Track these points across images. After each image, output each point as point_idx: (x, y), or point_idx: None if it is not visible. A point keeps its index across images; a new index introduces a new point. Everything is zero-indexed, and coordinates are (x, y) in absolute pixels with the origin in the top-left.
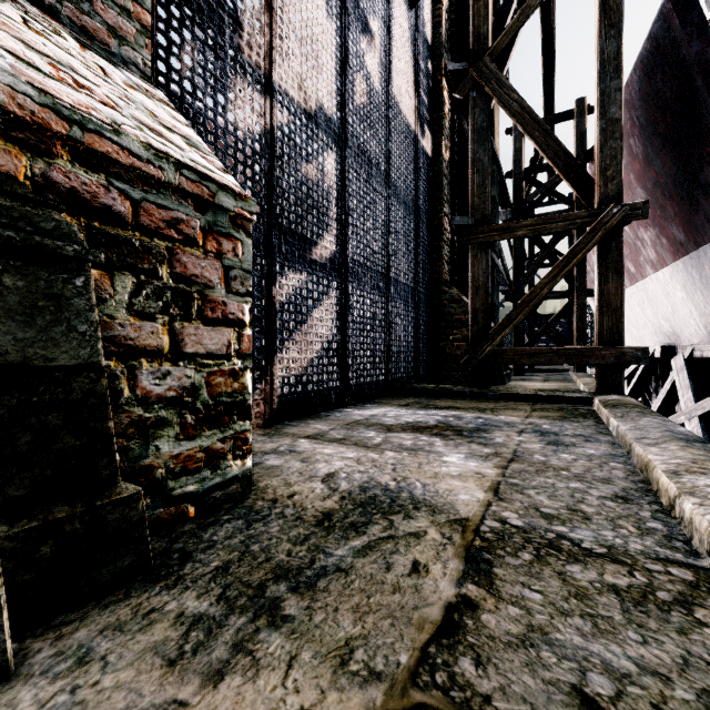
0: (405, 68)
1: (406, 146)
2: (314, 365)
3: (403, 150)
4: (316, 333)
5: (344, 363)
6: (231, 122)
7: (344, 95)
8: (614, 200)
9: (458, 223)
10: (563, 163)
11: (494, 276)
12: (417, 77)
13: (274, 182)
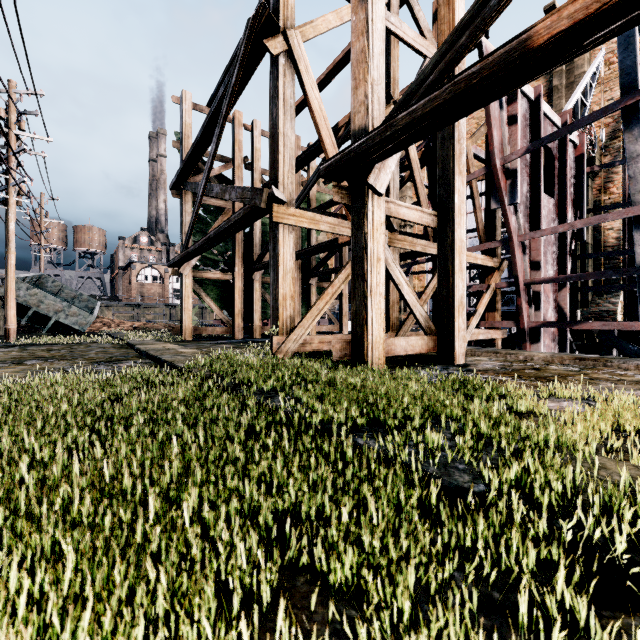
0: None
1: None
2: None
3: None
4: None
5: None
6: None
7: None
8: None
9: None
10: None
11: None
12: None
13: None
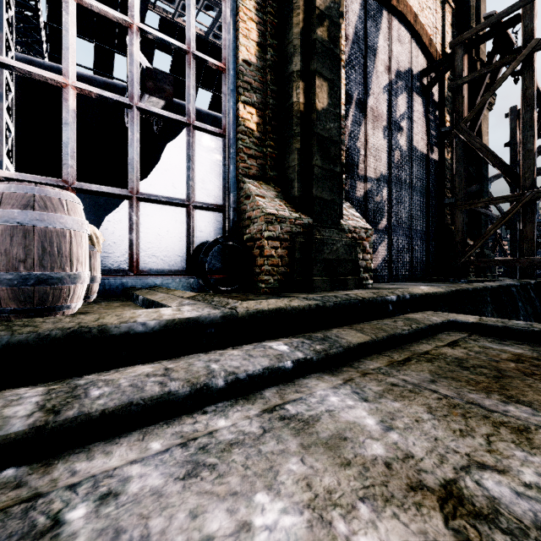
0: (420, 128)
1: (421, 164)
2: (379, 266)
3: (419, 167)
4: (380, 254)
5: (390, 266)
6: (356, 196)
7: (390, 163)
8: (529, 188)
9: (447, 202)
10: (504, 170)
11: (481, 219)
12: (428, 126)
13: (367, 208)
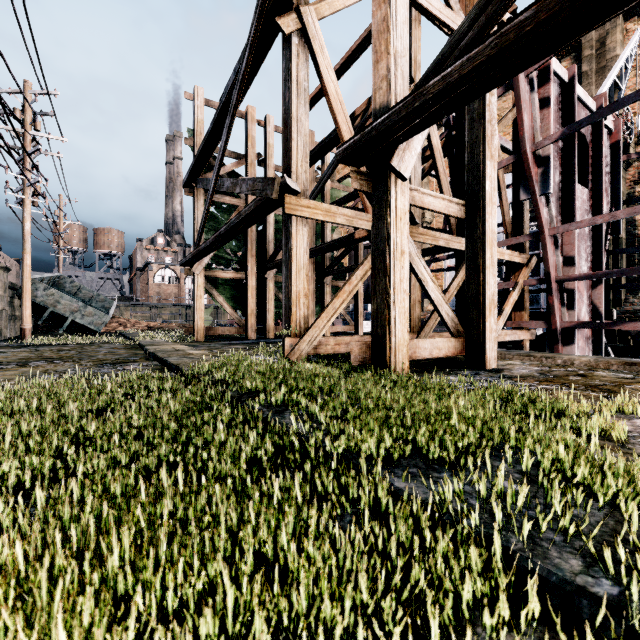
0: None
1: None
2: None
3: None
4: None
5: None
6: None
7: None
8: None
9: None
10: None
11: None
12: None
13: None
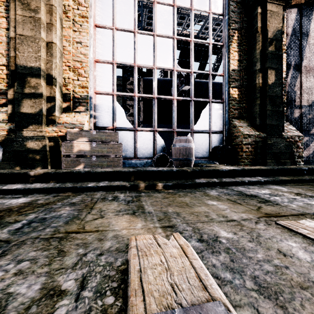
0: None
1: None
2: (310, 154)
3: None
4: (311, 148)
5: None
6: (293, 117)
7: None
8: None
9: None
10: None
11: None
12: None
13: (301, 122)
